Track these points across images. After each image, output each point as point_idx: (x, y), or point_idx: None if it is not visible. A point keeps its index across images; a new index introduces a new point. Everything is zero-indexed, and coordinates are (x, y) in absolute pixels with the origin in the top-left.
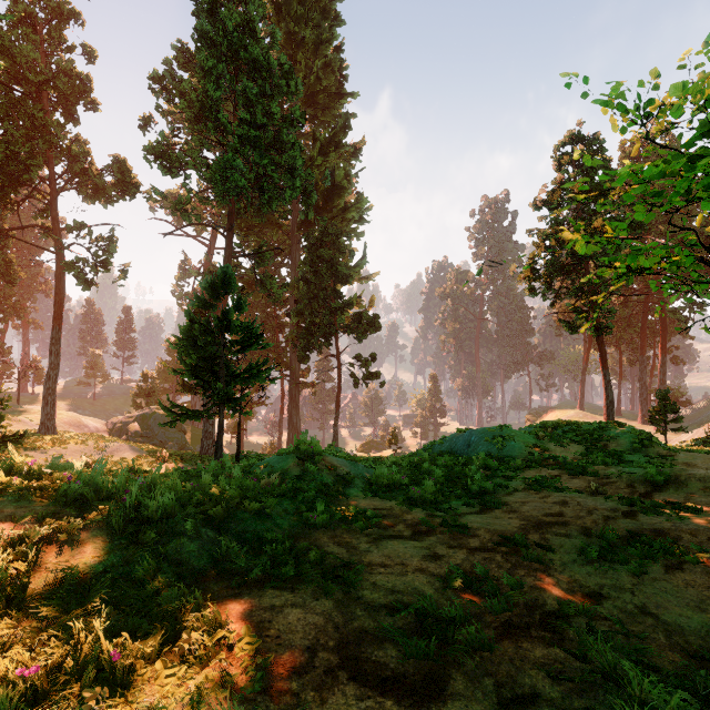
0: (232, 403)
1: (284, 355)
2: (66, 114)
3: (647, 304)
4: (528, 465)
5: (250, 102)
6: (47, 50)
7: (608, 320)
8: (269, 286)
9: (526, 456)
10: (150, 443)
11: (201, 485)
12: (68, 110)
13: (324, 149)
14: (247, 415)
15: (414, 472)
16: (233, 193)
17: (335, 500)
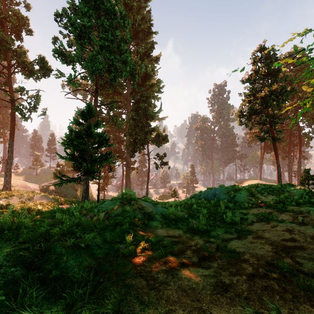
0: (91, 173)
1: (123, 154)
2: (16, 36)
3: (291, 131)
4: (251, 206)
5: (105, 29)
6: (7, 5)
7: (279, 135)
8: (115, 120)
9: (247, 201)
10: (59, 195)
11: (54, 220)
12: (17, 34)
13: (142, 57)
14: (107, 182)
15: (188, 210)
16: (96, 72)
17: (142, 230)
